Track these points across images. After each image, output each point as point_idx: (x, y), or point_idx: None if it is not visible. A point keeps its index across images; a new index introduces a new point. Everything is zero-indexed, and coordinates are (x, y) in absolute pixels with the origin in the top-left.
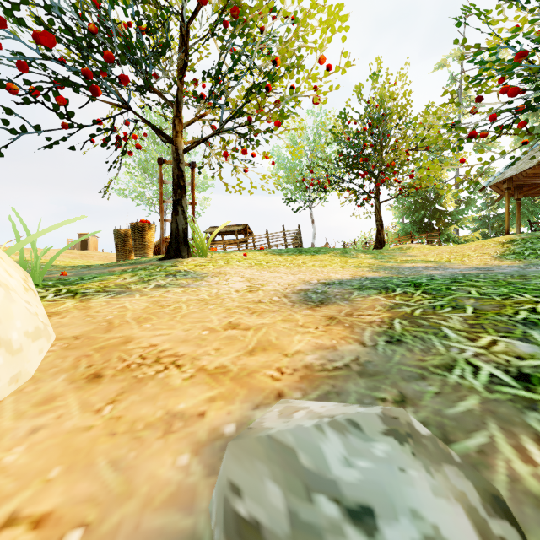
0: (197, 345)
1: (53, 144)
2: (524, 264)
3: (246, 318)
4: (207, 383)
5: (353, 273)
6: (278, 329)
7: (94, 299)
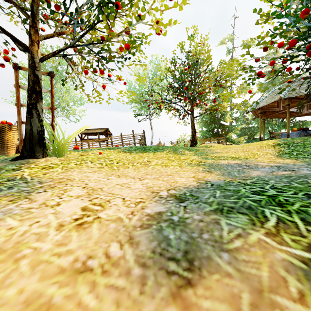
0: None
1: None
2: (305, 163)
3: None
4: None
5: (194, 176)
6: None
7: None
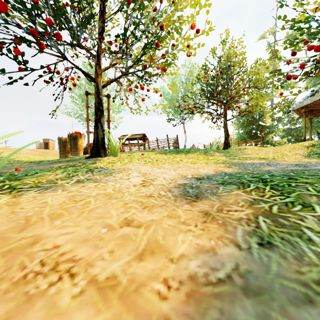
0: (95, 246)
1: (13, 81)
2: None
3: (139, 213)
4: (94, 304)
5: (214, 169)
6: (165, 227)
7: (25, 194)
